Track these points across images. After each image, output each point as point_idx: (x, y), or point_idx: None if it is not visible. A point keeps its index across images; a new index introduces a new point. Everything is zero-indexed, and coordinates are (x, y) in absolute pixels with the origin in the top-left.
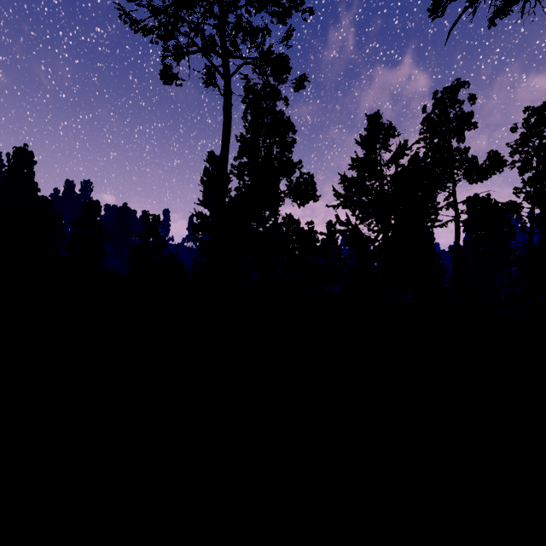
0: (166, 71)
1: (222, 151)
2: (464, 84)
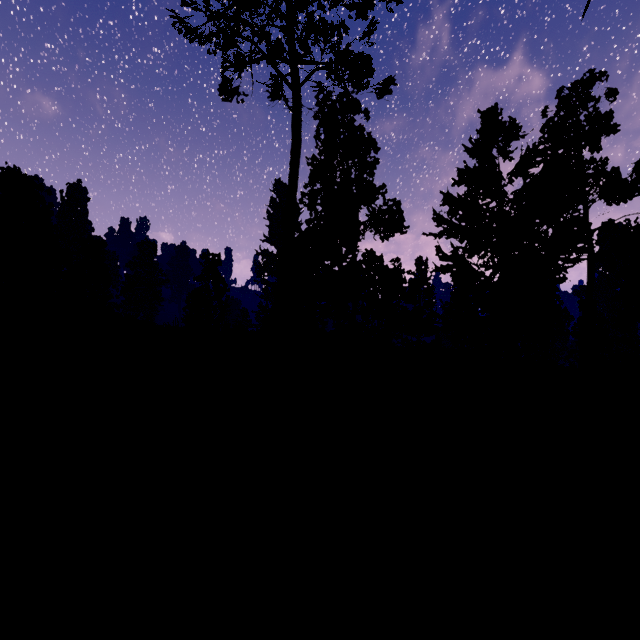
0: (226, 85)
1: (290, 176)
2: (600, 76)
